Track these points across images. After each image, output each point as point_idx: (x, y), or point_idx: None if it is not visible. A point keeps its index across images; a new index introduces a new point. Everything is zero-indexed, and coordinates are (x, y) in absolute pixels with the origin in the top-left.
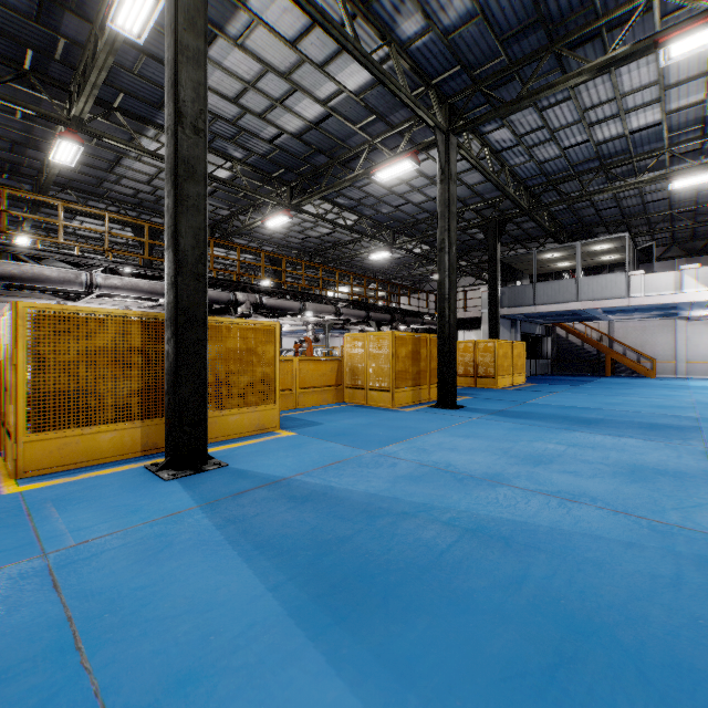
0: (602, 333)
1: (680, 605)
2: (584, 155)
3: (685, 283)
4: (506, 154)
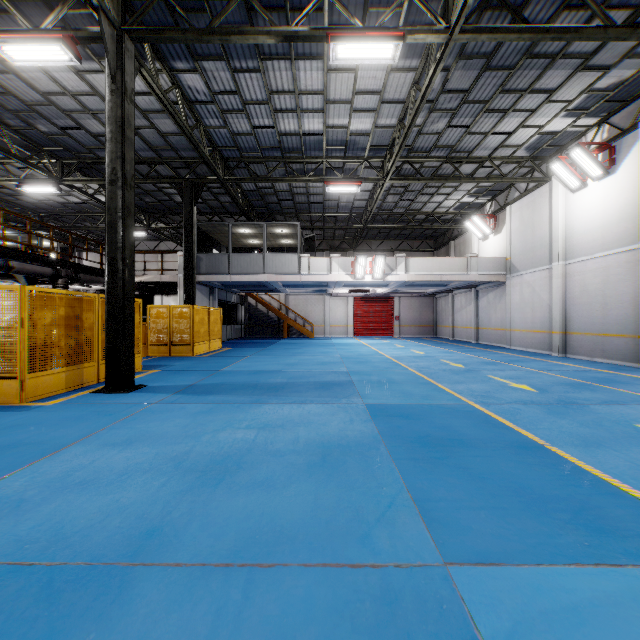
0: (281, 303)
1: None
2: (270, 141)
3: (334, 267)
4: (200, 109)
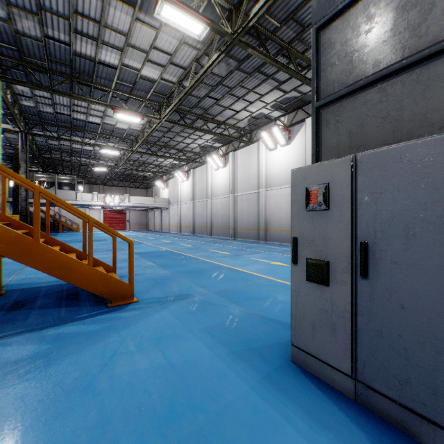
0: (58, 212)
1: (117, 248)
2: (67, 148)
3: (95, 198)
4: (36, 136)
